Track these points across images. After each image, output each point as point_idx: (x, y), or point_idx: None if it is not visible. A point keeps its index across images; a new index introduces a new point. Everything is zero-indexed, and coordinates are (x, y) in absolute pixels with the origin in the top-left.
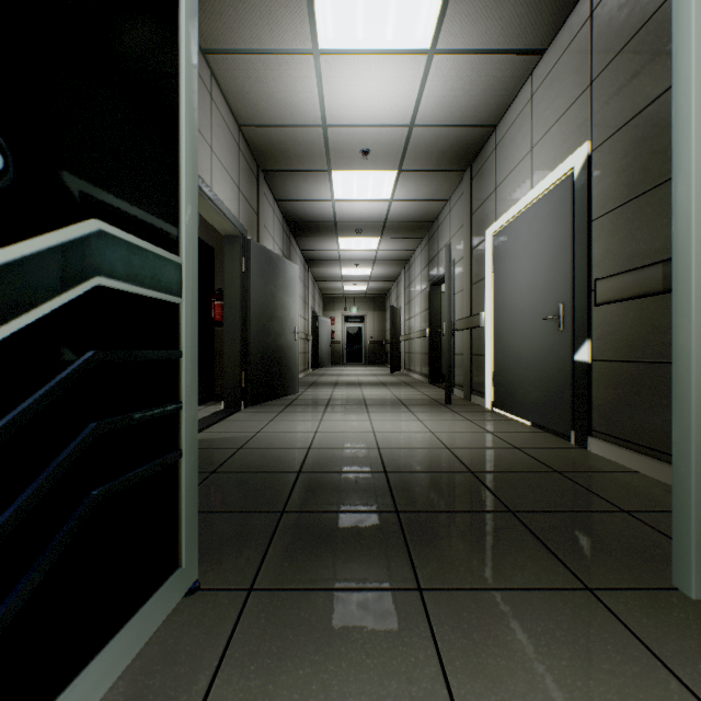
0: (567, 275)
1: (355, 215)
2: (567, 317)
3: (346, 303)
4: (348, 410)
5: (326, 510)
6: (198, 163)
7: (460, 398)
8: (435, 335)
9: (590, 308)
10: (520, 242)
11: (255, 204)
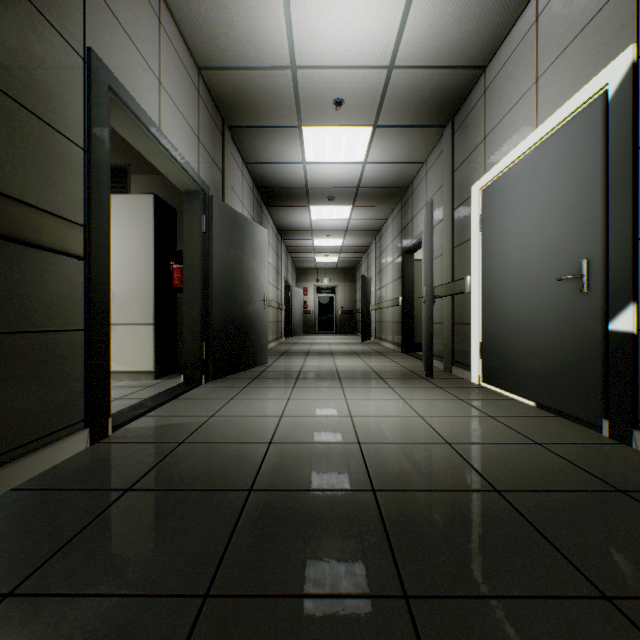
0: (596, 223)
1: (327, 180)
2: (596, 275)
3: (318, 275)
4: (320, 384)
5: (282, 593)
6: (140, 93)
7: (439, 369)
8: (408, 304)
9: (636, 262)
10: (520, 192)
11: (220, 161)
